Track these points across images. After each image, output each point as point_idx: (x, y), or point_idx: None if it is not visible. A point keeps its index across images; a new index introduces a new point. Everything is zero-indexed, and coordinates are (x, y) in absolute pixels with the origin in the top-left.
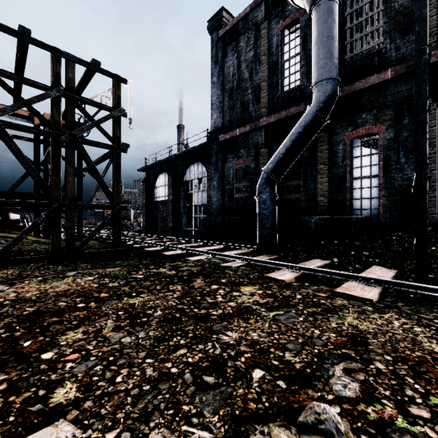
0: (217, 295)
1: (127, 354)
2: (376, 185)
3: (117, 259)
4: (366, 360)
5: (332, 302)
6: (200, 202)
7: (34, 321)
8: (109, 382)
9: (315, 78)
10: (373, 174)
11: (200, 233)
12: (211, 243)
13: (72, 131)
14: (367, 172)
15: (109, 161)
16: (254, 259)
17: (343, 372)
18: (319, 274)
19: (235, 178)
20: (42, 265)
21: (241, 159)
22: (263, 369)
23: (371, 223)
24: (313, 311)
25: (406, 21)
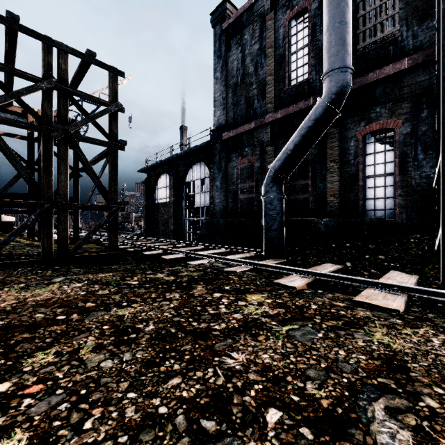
0: (220, 305)
1: (105, 385)
2: (391, 184)
3: (113, 263)
4: (412, 394)
5: (354, 314)
6: (203, 203)
7: (0, 338)
8: (74, 430)
9: (326, 67)
10: (388, 172)
11: (203, 235)
12: (213, 246)
13: (65, 126)
14: (381, 169)
15: (106, 160)
16: (261, 264)
17: (386, 413)
18: (333, 280)
19: (239, 178)
20: (30, 269)
21: (246, 158)
22: (279, 409)
23: (386, 225)
24: (333, 325)
25: (424, 6)
